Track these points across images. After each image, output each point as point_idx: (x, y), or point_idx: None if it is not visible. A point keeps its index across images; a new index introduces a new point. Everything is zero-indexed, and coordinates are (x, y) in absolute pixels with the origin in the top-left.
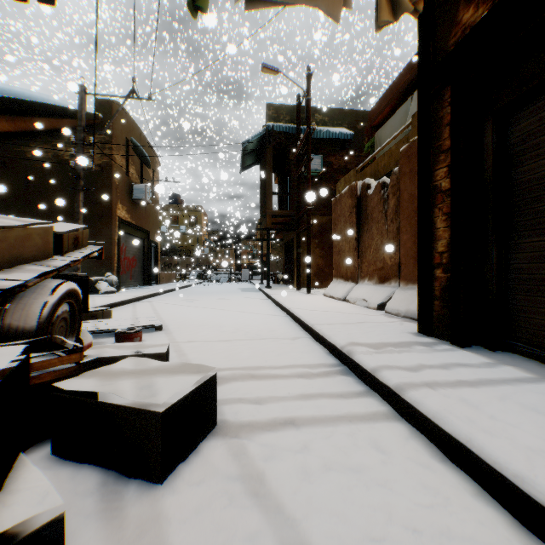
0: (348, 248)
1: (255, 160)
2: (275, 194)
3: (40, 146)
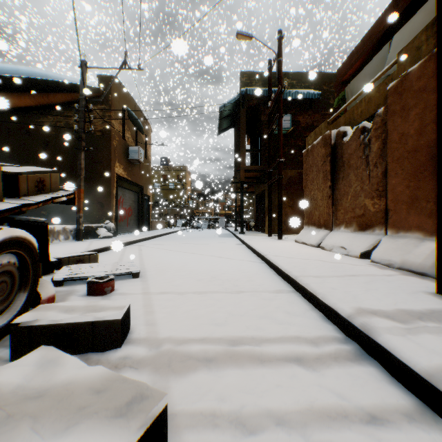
0: (321, 196)
1: (231, 124)
2: (248, 151)
3: (55, 117)
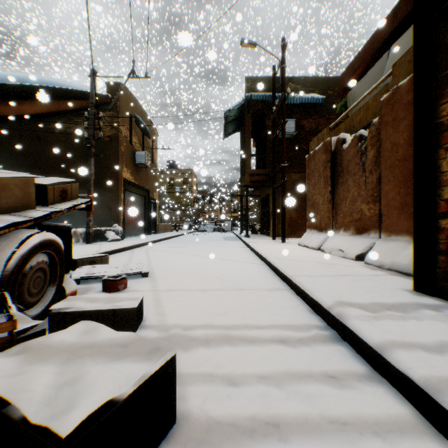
0: (322, 200)
1: (236, 128)
2: (253, 155)
3: (64, 123)
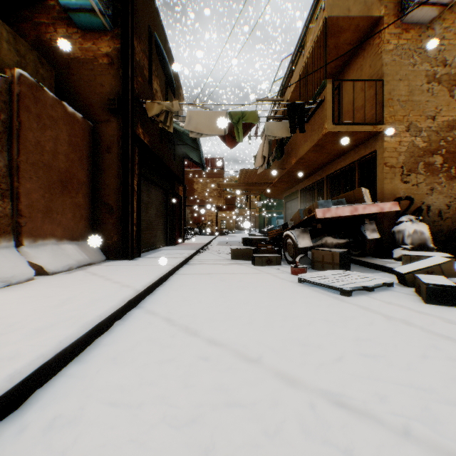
0: None
1: None
2: None
3: None
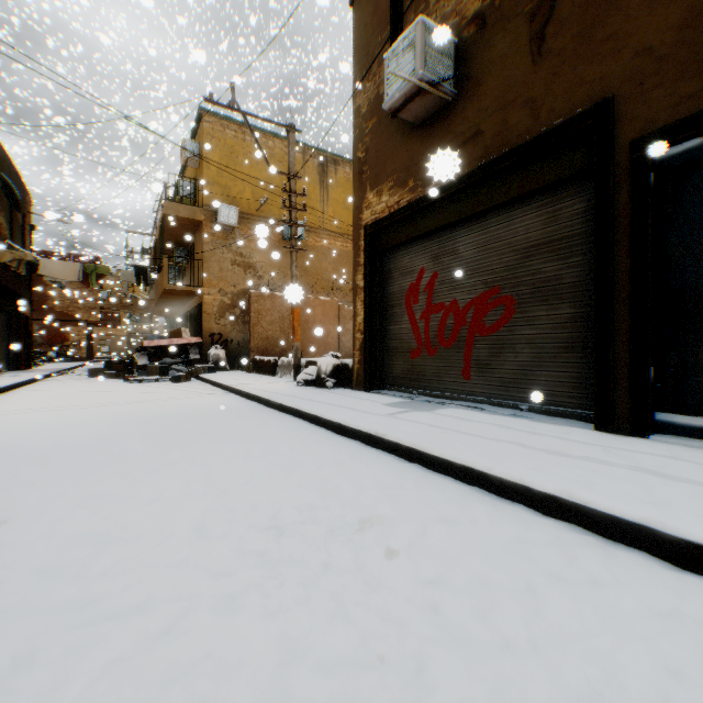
0: None
1: None
2: None
3: None
